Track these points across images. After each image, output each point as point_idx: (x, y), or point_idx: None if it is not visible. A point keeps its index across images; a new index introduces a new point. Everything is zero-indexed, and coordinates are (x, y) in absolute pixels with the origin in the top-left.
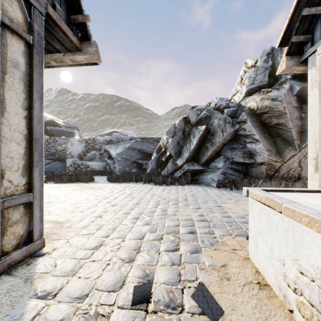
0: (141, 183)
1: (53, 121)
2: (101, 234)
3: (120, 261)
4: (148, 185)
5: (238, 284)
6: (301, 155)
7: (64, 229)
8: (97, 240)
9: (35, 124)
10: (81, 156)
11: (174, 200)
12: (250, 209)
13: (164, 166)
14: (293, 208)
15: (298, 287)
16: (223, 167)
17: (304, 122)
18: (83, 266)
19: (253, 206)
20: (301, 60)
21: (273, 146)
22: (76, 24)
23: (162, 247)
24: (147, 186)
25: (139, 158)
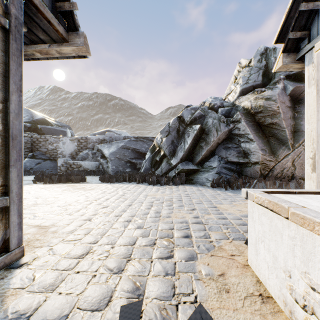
0: (135, 183)
1: (44, 119)
2: (88, 240)
3: (108, 271)
4: (141, 185)
5: (238, 297)
6: (294, 155)
7: (49, 235)
8: (84, 247)
9: (12, 119)
10: (73, 156)
11: (168, 201)
12: (249, 213)
13: (158, 166)
14: (303, 215)
15: (308, 304)
16: (218, 166)
17: (297, 122)
18: (65, 279)
19: (252, 210)
20: (297, 58)
21: (267, 145)
22: (63, 13)
23: (155, 253)
24: (140, 186)
25: (132, 157)
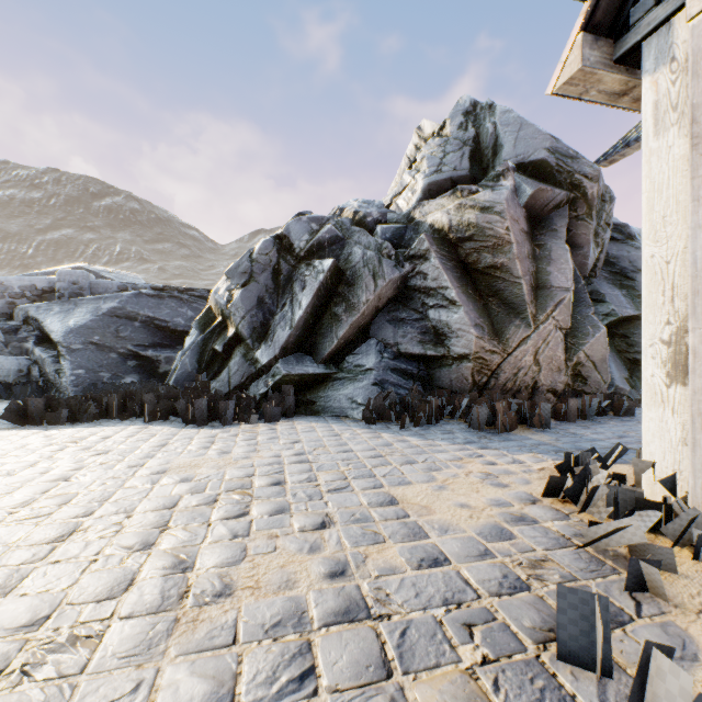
0: (139, 422)
1: None
2: None
3: None
4: (159, 429)
5: None
6: (538, 339)
7: None
8: None
9: None
10: None
11: (237, 492)
12: None
13: (221, 367)
14: None
15: None
16: (378, 366)
17: (541, 267)
18: None
19: None
20: (618, 54)
21: (484, 316)
22: None
23: None
24: (155, 432)
25: (146, 343)
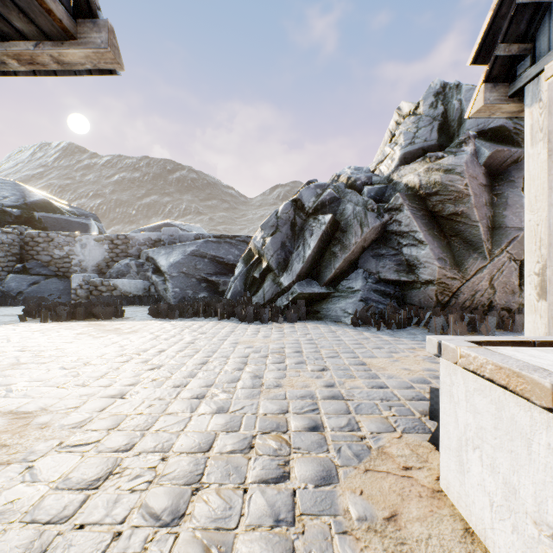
0: (215, 320)
1: (47, 202)
2: (114, 444)
3: (149, 521)
4: (227, 324)
5: None
6: (493, 268)
7: (31, 434)
8: (103, 460)
9: None
10: (101, 269)
11: (277, 354)
12: (443, 385)
13: (258, 288)
14: None
15: None
16: (363, 288)
17: (497, 211)
18: (49, 548)
19: (451, 379)
20: (511, 92)
21: (447, 251)
22: None
23: (251, 470)
24: (225, 325)
25: (211, 272)
